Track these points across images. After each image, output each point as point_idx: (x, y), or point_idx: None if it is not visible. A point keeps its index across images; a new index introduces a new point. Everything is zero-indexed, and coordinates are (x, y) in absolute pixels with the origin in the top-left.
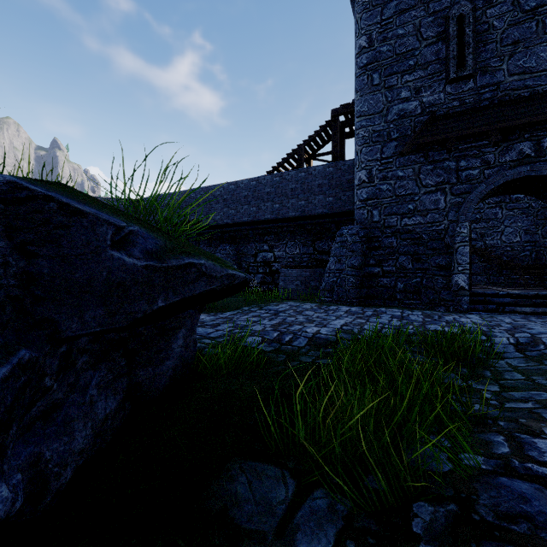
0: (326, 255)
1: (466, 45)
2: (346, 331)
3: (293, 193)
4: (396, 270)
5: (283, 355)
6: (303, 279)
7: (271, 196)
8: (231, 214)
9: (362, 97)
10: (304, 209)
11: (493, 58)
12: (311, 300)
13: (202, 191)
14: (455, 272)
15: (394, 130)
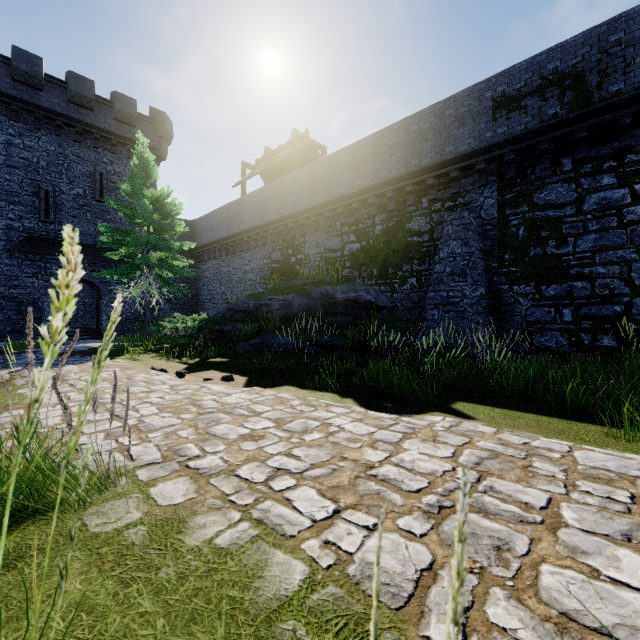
0: None
1: (50, 207)
2: None
3: None
4: (6, 320)
5: None
6: None
7: None
8: None
9: None
10: None
11: (65, 219)
12: None
13: None
14: (45, 321)
15: (4, 234)
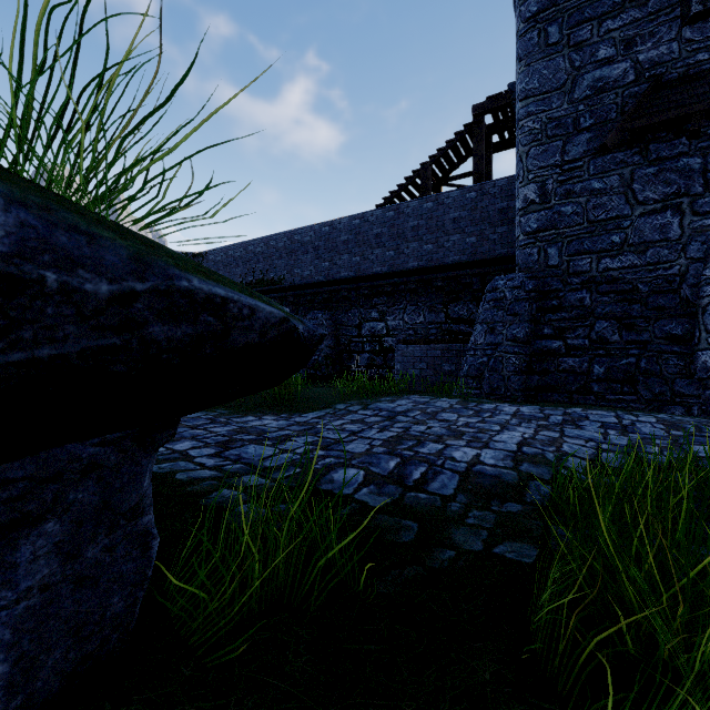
0: (465, 325)
1: None
2: (533, 457)
3: (415, 233)
4: (590, 344)
5: (411, 521)
6: (431, 359)
7: (382, 239)
8: (324, 267)
9: (530, 66)
10: (432, 257)
11: None
12: (446, 393)
13: (286, 236)
14: (703, 346)
15: (585, 114)
